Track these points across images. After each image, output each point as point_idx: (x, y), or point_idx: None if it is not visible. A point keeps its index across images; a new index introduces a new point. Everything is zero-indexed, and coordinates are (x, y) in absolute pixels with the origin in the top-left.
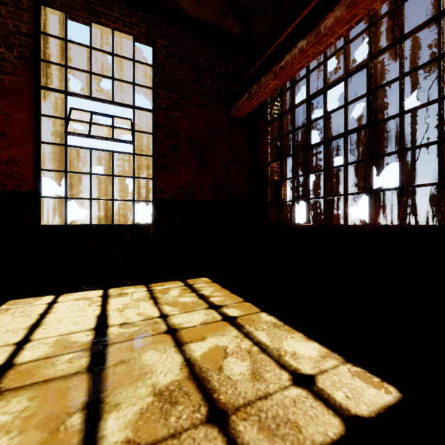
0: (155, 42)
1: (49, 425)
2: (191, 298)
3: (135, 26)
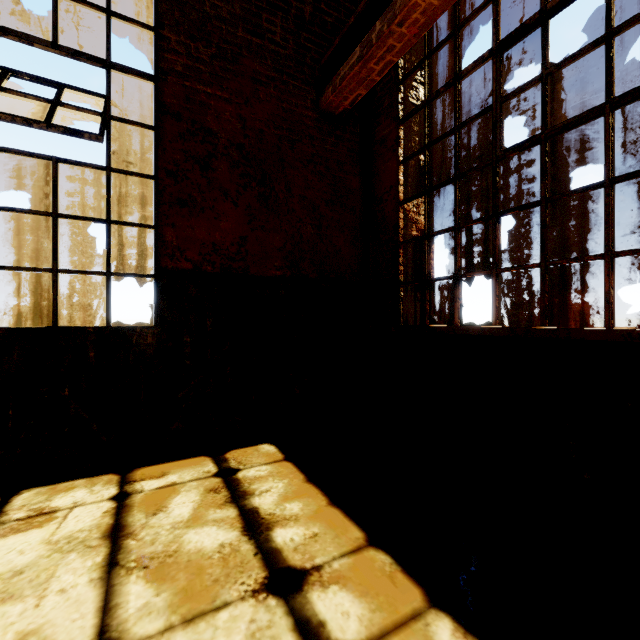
0: None
1: None
2: (221, 532)
3: None
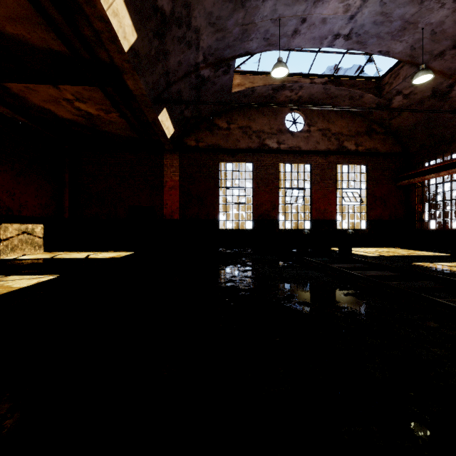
0: (368, 165)
1: (393, 253)
2: (393, 249)
3: (362, 162)
